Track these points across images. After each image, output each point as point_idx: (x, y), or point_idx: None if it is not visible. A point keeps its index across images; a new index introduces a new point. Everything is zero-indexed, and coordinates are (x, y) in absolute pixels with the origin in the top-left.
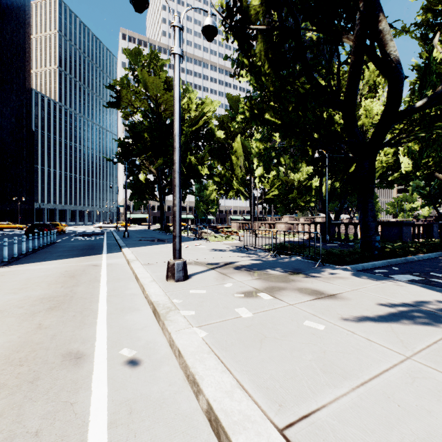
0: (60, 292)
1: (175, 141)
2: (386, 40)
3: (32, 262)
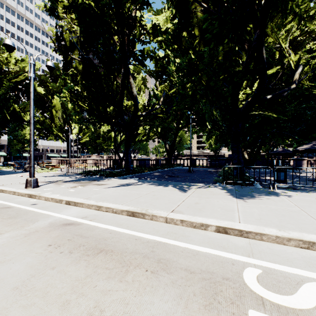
0: None
1: (31, 120)
2: (132, 86)
3: None
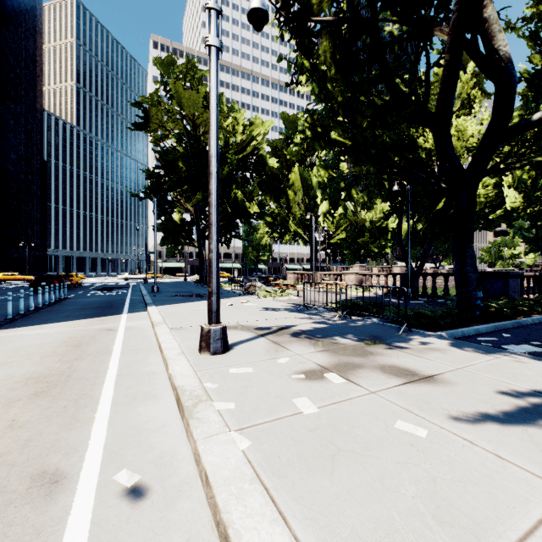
0: (55, 369)
1: (211, 165)
2: (493, 31)
3: (30, 324)
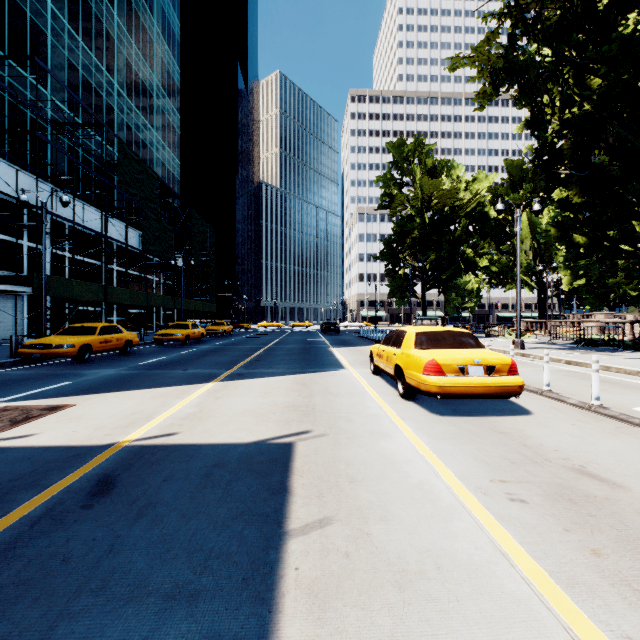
0: None
1: (518, 277)
2: None
3: None
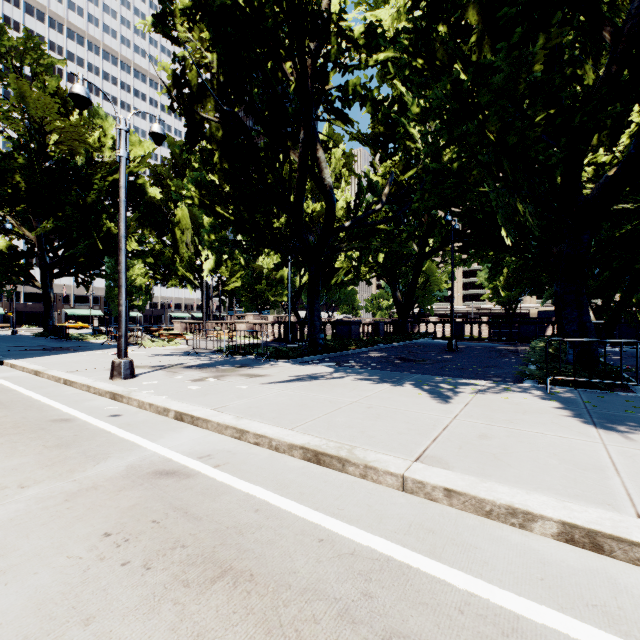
0: None
1: (122, 243)
2: (322, 167)
3: None
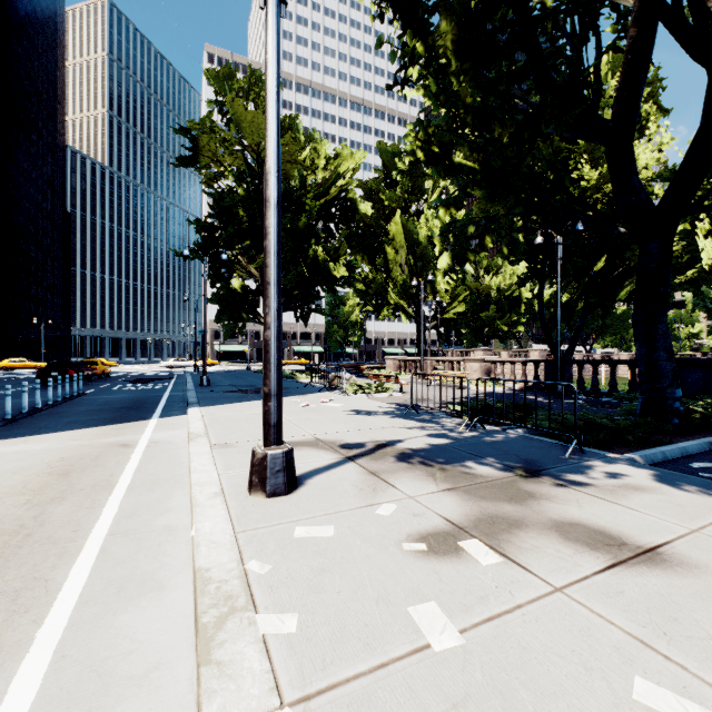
0: (11, 520)
1: (269, 186)
2: None
3: (13, 435)
